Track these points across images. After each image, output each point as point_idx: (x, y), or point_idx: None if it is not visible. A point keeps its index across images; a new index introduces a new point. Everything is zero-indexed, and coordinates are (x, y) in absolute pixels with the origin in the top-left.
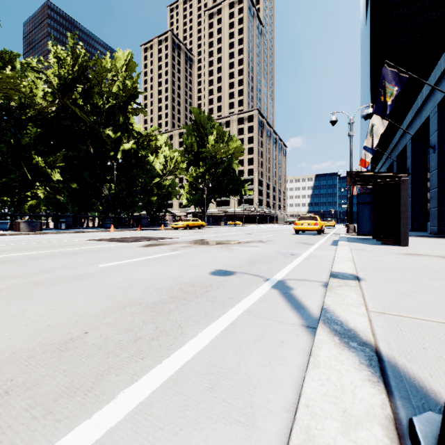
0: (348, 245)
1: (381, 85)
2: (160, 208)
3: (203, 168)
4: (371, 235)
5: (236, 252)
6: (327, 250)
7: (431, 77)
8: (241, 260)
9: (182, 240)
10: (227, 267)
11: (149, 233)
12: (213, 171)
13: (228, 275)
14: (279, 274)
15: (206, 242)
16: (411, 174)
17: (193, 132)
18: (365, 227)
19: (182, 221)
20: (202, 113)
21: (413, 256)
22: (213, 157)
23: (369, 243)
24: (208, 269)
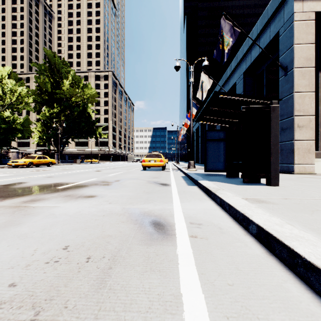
0: (221, 188)
1: (220, 33)
2: (3, 144)
3: (57, 108)
4: (217, 171)
5: (18, 229)
6: (197, 198)
7: (239, 52)
8: None
9: None
10: None
11: None
12: (69, 113)
13: None
14: None
15: (8, 190)
16: (220, 125)
17: (47, 73)
18: (212, 163)
19: (25, 158)
20: (56, 56)
21: None
22: (68, 99)
23: (229, 181)
24: None
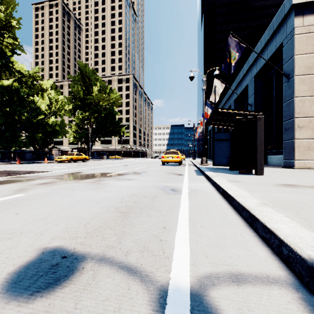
0: (217, 175)
1: (227, 50)
2: (47, 143)
3: (88, 112)
4: (223, 165)
5: (106, 189)
6: (200, 181)
7: (250, 57)
8: (109, 207)
9: (53, 174)
10: (74, 234)
11: (24, 167)
12: (97, 115)
13: (54, 287)
14: (177, 252)
15: (78, 175)
16: None
17: (79, 82)
18: (219, 159)
19: (66, 155)
20: (87, 67)
21: (299, 189)
22: (97, 104)
23: (228, 172)
24: (22, 252)
